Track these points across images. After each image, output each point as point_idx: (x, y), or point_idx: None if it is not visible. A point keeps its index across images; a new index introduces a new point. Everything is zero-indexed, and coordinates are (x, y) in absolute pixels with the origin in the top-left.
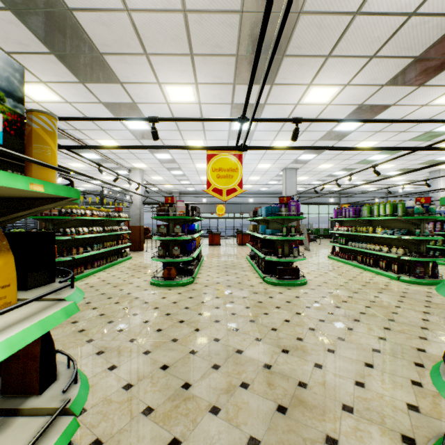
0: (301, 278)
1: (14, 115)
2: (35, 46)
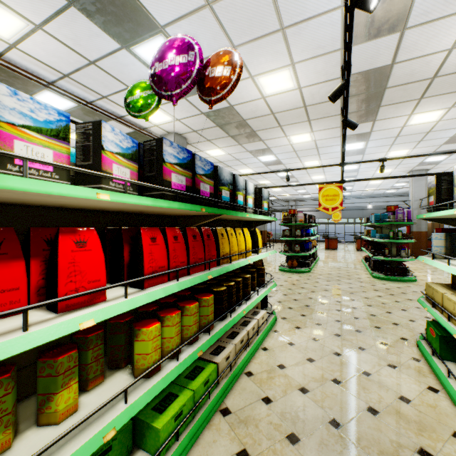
0: (409, 276)
1: (268, 203)
2: (222, 135)
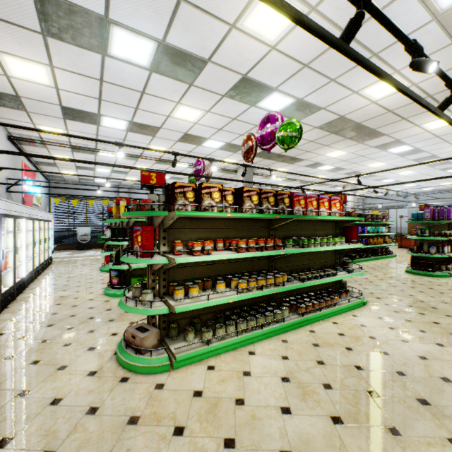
0: (438, 272)
1: None
2: (273, 162)
